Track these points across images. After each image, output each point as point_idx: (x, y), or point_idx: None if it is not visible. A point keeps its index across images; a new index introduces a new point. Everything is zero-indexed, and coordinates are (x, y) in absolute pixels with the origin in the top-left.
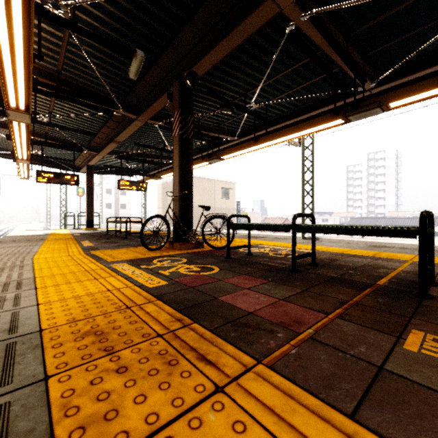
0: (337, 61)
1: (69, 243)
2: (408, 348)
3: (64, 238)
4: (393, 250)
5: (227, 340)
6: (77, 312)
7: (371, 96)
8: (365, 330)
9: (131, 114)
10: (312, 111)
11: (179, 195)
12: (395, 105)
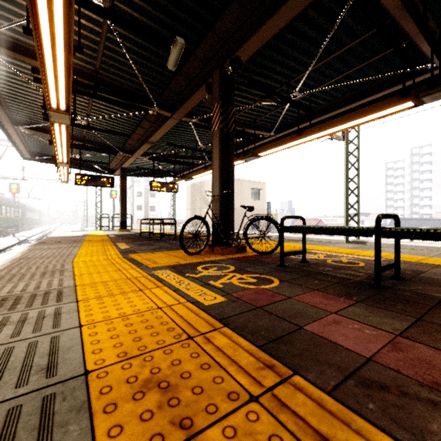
0: (408, 32)
1: (106, 245)
2: None
3: (101, 239)
4: None
5: (370, 420)
6: (128, 341)
7: None
8: None
9: (165, 112)
10: (364, 98)
11: (220, 194)
12: None
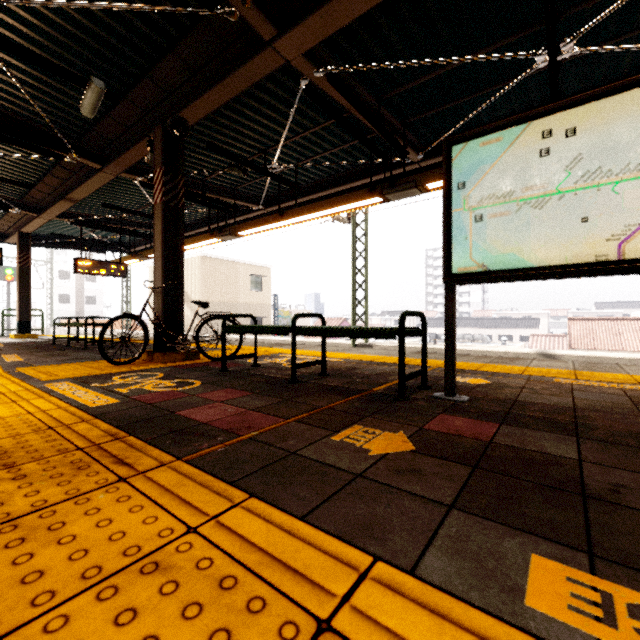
0: (370, 127)
1: None
2: (335, 438)
3: None
4: (433, 356)
5: (158, 447)
6: None
7: (420, 169)
8: (311, 429)
9: (91, 162)
10: (355, 181)
11: (162, 286)
12: (433, 186)
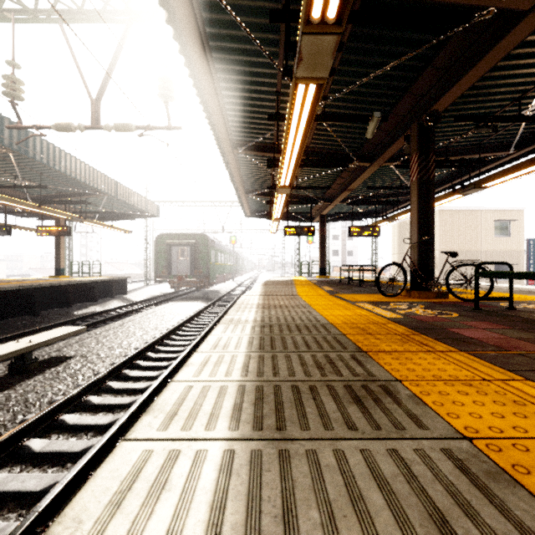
0: None
1: (313, 287)
2: None
3: (307, 284)
4: None
5: (443, 343)
6: (345, 321)
7: None
8: None
9: (364, 163)
10: None
11: (417, 242)
12: None
